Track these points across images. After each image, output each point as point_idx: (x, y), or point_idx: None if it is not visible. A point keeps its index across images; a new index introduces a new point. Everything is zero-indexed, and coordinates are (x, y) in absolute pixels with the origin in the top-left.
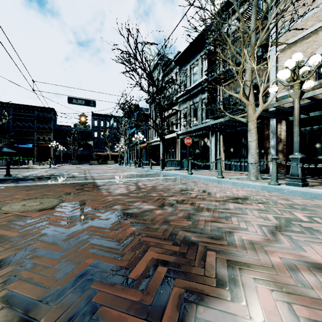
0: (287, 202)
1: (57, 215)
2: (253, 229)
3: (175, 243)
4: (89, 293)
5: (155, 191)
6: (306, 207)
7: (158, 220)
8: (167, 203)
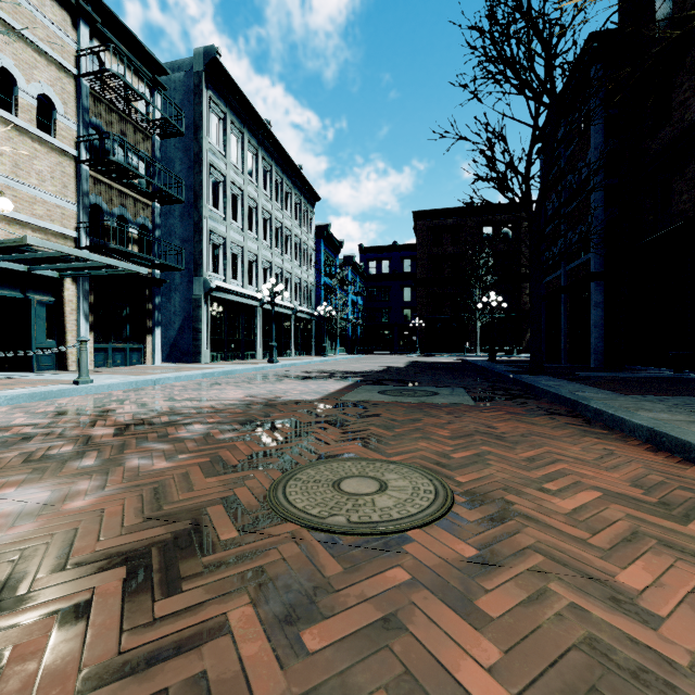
0: (78, 403)
1: (324, 440)
2: (214, 402)
3: (274, 407)
4: (336, 406)
5: (0, 459)
6: (105, 400)
7: (242, 415)
8: (158, 426)
